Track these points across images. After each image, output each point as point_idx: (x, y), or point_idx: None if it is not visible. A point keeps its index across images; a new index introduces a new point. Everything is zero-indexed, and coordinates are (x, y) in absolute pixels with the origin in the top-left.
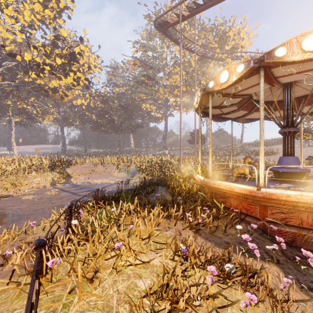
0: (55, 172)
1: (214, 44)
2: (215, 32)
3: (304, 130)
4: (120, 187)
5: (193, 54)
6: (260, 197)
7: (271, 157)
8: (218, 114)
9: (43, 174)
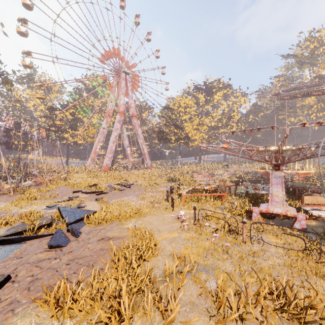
0: (224, 169)
1: None
2: None
3: None
4: None
5: None
6: (257, 171)
7: None
8: None
9: (220, 170)
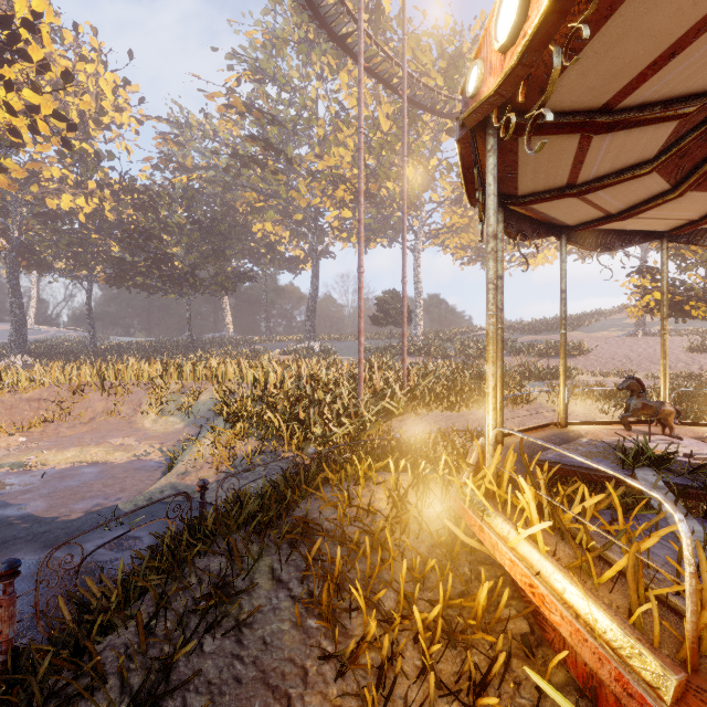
0: None
1: (435, 79)
2: (437, 49)
3: (682, 294)
4: (133, 489)
5: (385, 100)
6: None
7: (578, 361)
8: (543, 191)
9: None
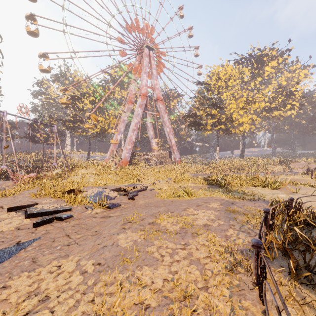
0: (284, 165)
1: None
2: None
3: None
4: None
5: None
6: None
7: None
8: None
9: (277, 166)
